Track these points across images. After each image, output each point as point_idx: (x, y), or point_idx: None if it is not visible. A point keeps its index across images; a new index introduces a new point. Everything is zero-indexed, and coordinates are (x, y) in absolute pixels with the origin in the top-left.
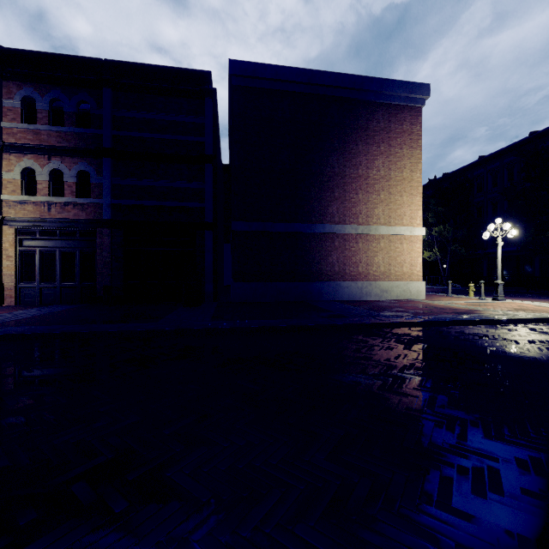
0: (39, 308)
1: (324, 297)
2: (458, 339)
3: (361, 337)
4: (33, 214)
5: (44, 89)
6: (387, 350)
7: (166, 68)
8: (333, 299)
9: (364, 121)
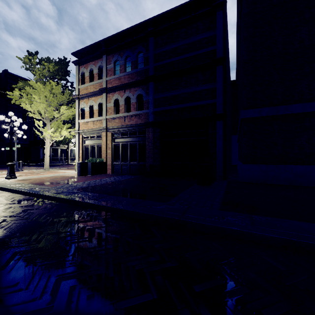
0: (117, 177)
1: None
2: None
3: None
4: (118, 124)
5: (122, 53)
6: None
7: (186, 3)
8: None
9: None
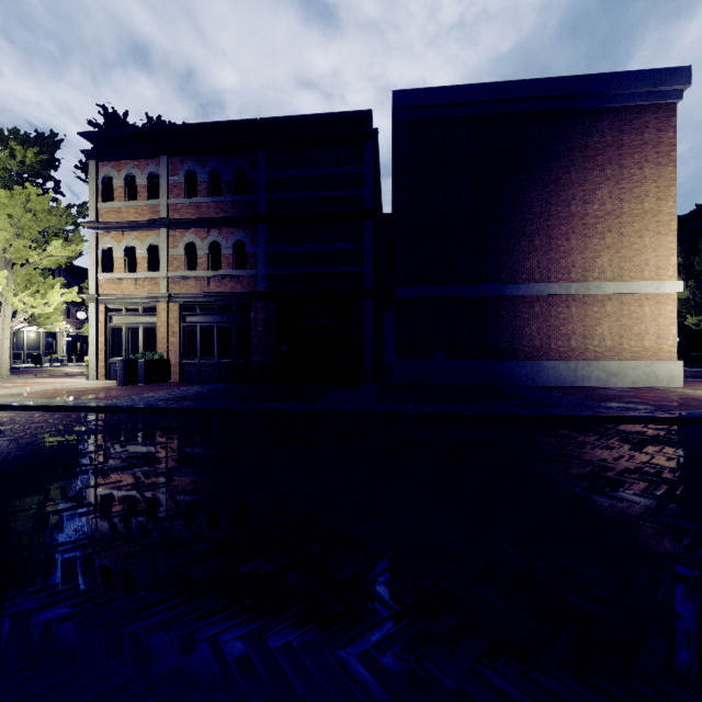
0: (201, 385)
1: (519, 380)
2: None
3: (568, 432)
4: (194, 289)
5: (204, 160)
6: (604, 449)
7: (322, 115)
8: (531, 384)
9: (580, 137)
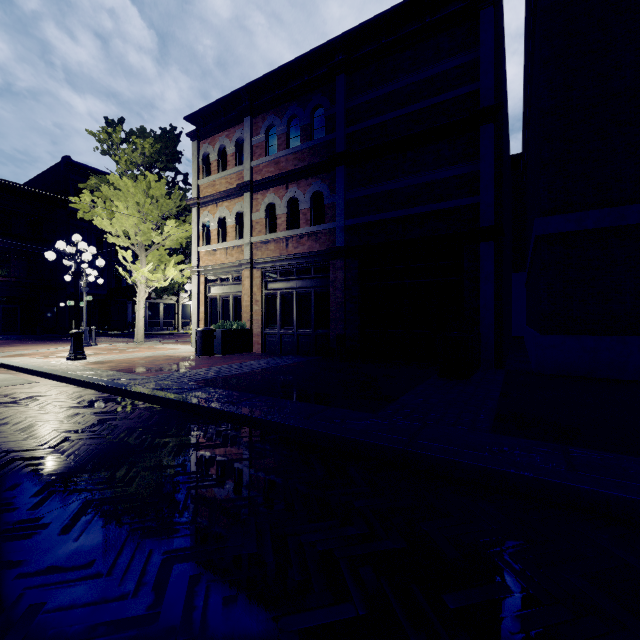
0: (272, 359)
1: None
2: None
3: None
4: (274, 253)
5: (282, 111)
6: None
7: None
8: None
9: None
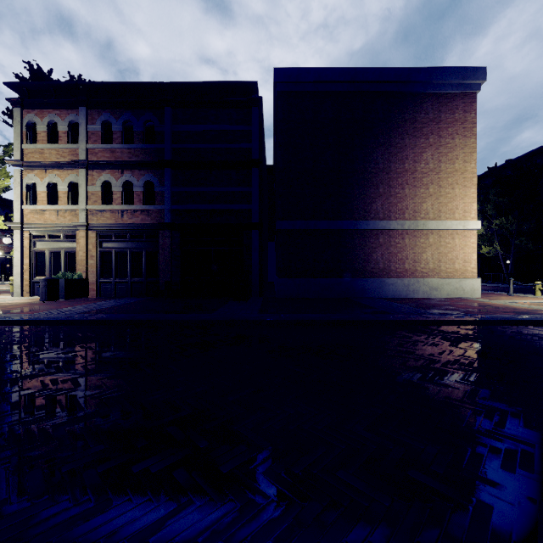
0: (116, 300)
1: (368, 294)
2: (513, 339)
3: (405, 333)
4: (110, 220)
5: (118, 113)
6: (431, 346)
7: (218, 83)
8: (377, 296)
9: (411, 113)
